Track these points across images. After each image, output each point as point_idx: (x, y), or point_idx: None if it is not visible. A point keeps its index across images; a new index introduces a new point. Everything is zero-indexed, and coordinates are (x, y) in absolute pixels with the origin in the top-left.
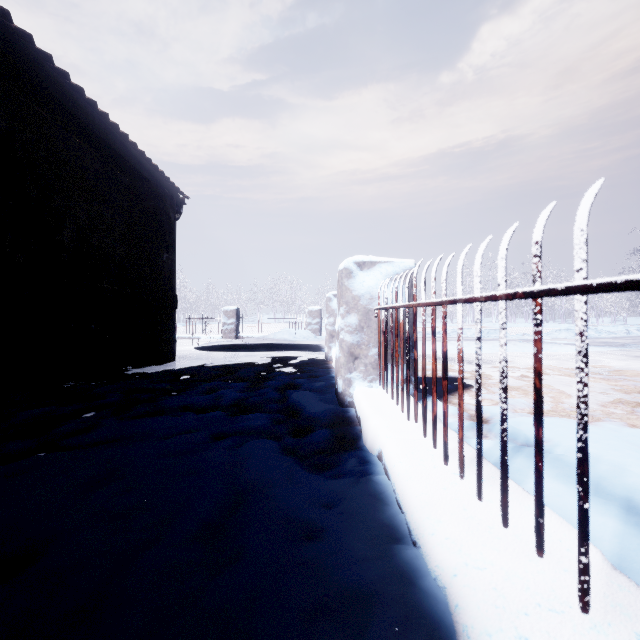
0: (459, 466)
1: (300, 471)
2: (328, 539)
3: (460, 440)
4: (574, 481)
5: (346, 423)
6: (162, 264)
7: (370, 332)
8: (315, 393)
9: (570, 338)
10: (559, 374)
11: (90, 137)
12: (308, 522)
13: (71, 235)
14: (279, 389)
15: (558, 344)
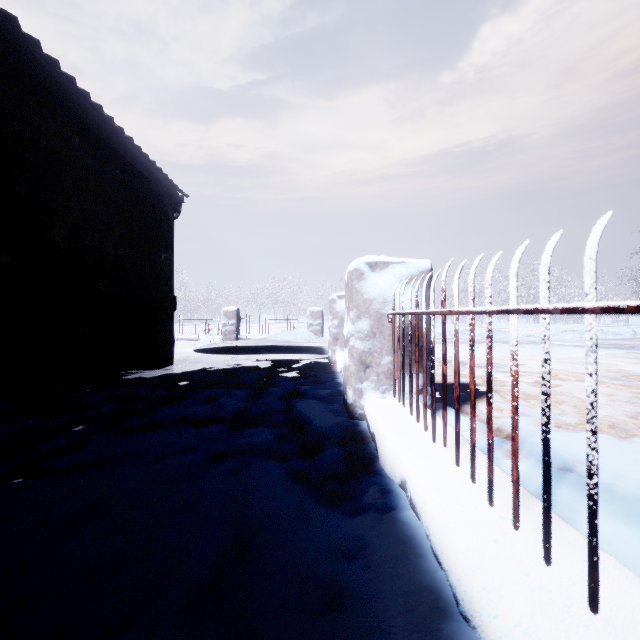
0: (513, 514)
1: (313, 505)
2: (355, 610)
3: (514, 482)
4: (636, 521)
5: (358, 439)
6: (160, 264)
7: (383, 338)
8: (322, 403)
9: (576, 339)
10: (576, 380)
11: (83, 131)
12: (328, 583)
13: (63, 234)
14: (283, 397)
15: (567, 346)
